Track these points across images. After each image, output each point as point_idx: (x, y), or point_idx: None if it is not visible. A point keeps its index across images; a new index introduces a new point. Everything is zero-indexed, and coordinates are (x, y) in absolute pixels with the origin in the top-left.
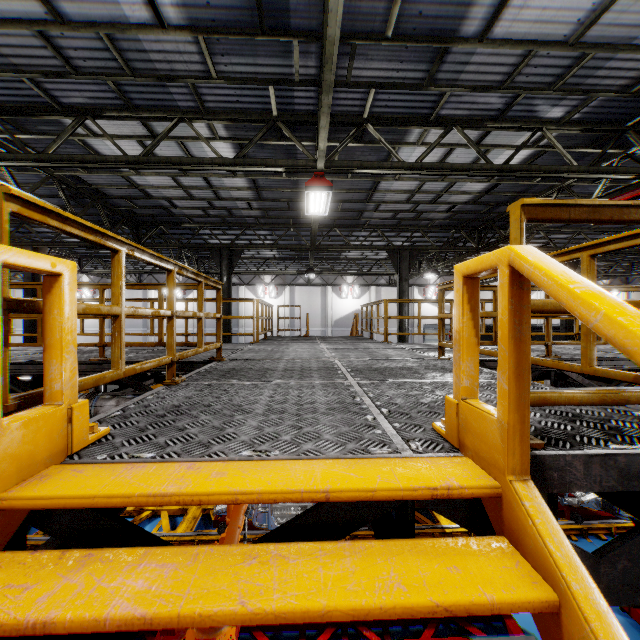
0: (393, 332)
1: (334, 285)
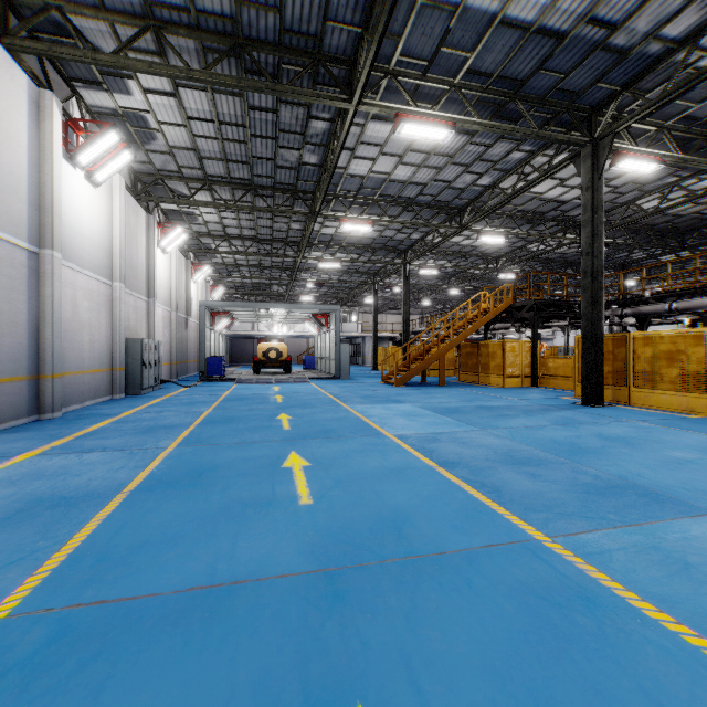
0: None
1: None
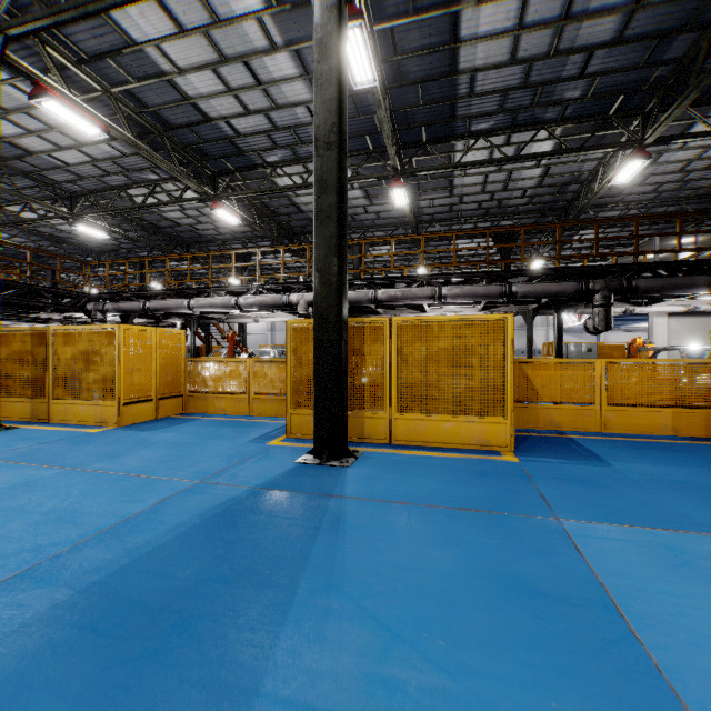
0: None
1: None
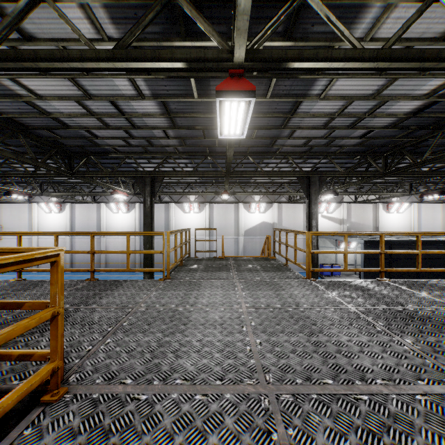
0: (292, 240)
1: (244, 202)
